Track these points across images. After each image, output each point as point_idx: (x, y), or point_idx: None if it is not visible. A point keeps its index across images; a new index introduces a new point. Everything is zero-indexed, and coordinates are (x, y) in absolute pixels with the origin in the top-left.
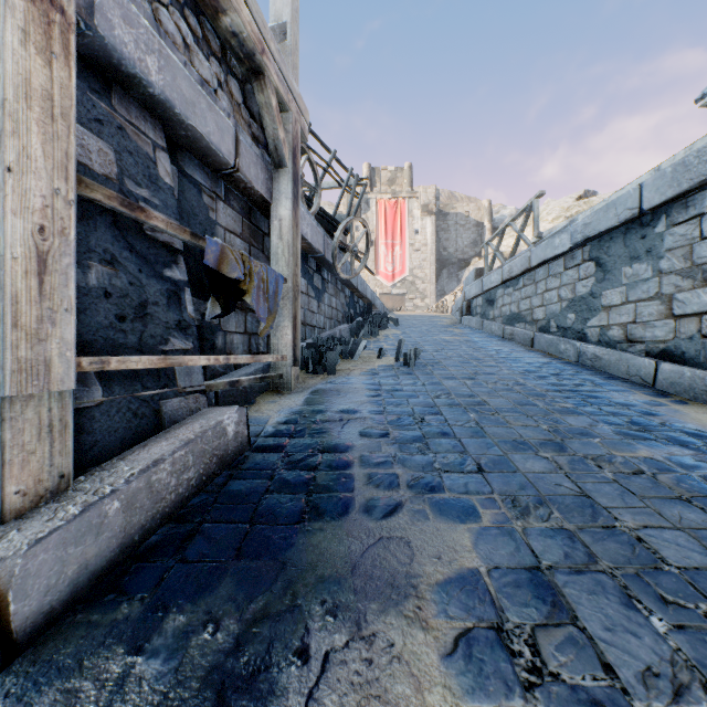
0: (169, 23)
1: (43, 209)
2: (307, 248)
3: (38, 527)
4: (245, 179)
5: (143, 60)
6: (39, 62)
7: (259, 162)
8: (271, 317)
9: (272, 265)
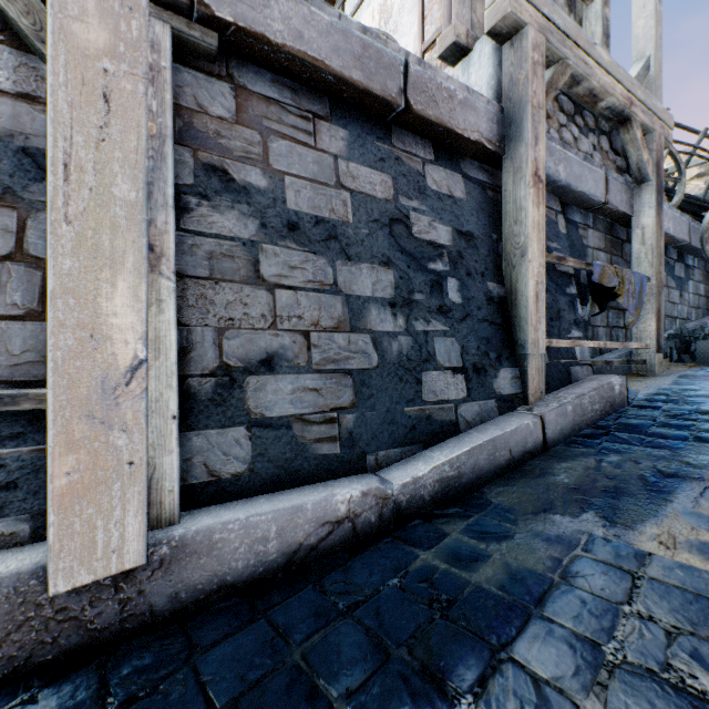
0: (566, 134)
1: (537, 274)
2: (667, 240)
3: (544, 407)
4: (611, 207)
5: (556, 170)
6: (536, 211)
7: (622, 188)
8: (635, 312)
9: (633, 268)
